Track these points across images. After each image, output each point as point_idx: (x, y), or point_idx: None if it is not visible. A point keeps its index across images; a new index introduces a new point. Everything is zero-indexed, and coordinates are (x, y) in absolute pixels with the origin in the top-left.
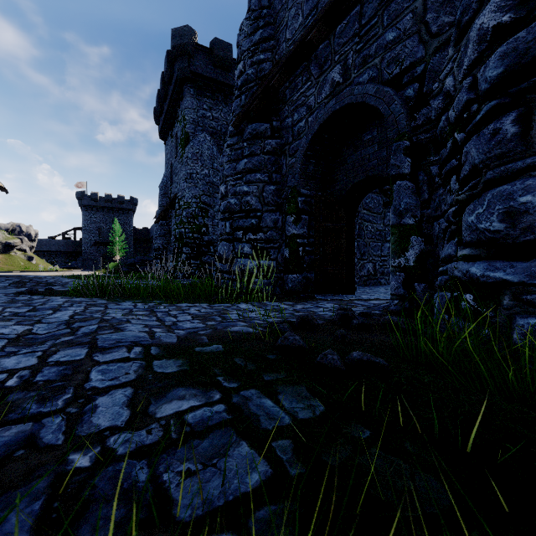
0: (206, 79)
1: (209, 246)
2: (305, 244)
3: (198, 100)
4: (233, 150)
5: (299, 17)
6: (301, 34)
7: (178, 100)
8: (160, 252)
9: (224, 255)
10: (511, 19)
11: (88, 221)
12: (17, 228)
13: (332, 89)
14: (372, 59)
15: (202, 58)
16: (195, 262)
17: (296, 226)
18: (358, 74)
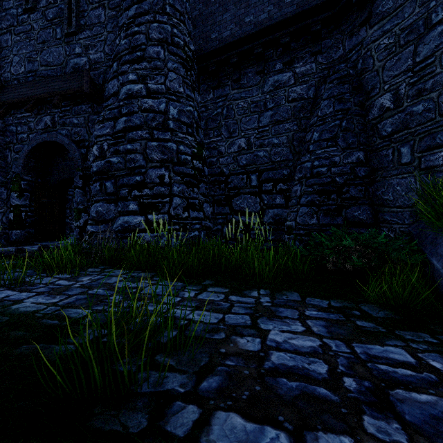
0: None
1: None
2: (27, 211)
3: None
4: None
5: (22, 67)
6: (22, 98)
7: None
8: None
9: None
10: (98, 156)
11: None
12: None
13: (45, 127)
14: (67, 125)
15: None
16: None
17: (20, 199)
18: (60, 128)
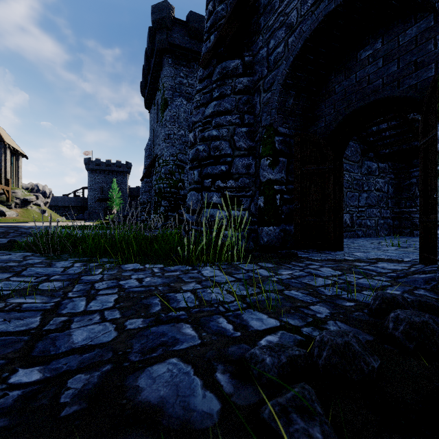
0: (182, 50)
1: (185, 200)
2: (283, 192)
3: (175, 69)
4: (202, 95)
5: None
6: None
7: (159, 70)
8: (145, 206)
9: (191, 205)
10: None
11: (93, 182)
12: (35, 187)
13: None
14: None
15: (179, 30)
16: (172, 214)
17: (273, 170)
18: None
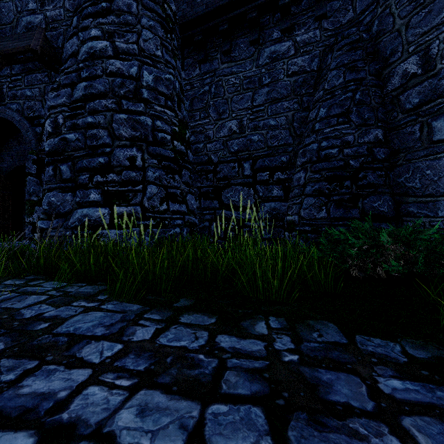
0: None
1: None
2: None
3: None
4: None
5: None
6: None
7: None
8: None
9: None
10: (52, 132)
11: None
12: None
13: None
14: (18, 98)
15: None
16: None
17: None
18: (10, 102)
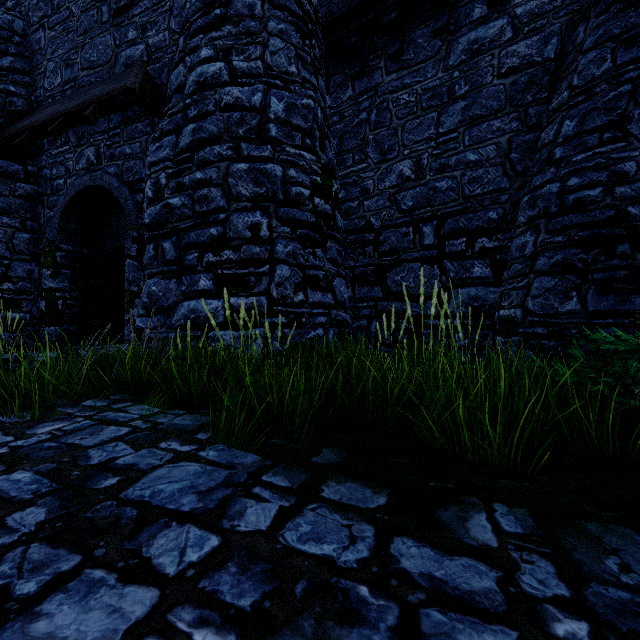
0: None
1: None
2: (66, 298)
3: None
4: None
5: (58, 76)
6: (47, 116)
7: None
8: None
9: None
10: (153, 197)
11: None
12: None
13: (88, 164)
14: (117, 159)
15: None
16: None
17: (55, 280)
18: (107, 164)
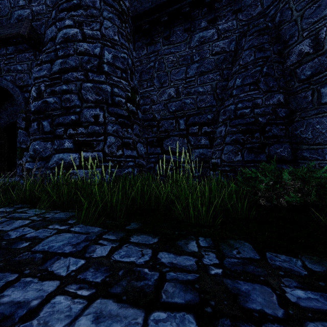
0: None
1: None
2: None
3: None
4: None
5: None
6: None
7: None
8: None
9: None
10: (36, 96)
11: None
12: None
13: None
14: (12, 72)
15: None
16: None
17: None
18: (5, 74)
